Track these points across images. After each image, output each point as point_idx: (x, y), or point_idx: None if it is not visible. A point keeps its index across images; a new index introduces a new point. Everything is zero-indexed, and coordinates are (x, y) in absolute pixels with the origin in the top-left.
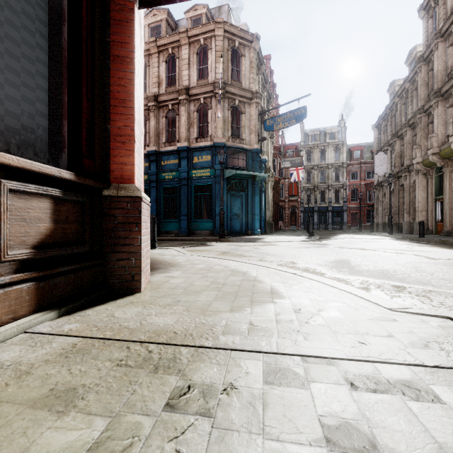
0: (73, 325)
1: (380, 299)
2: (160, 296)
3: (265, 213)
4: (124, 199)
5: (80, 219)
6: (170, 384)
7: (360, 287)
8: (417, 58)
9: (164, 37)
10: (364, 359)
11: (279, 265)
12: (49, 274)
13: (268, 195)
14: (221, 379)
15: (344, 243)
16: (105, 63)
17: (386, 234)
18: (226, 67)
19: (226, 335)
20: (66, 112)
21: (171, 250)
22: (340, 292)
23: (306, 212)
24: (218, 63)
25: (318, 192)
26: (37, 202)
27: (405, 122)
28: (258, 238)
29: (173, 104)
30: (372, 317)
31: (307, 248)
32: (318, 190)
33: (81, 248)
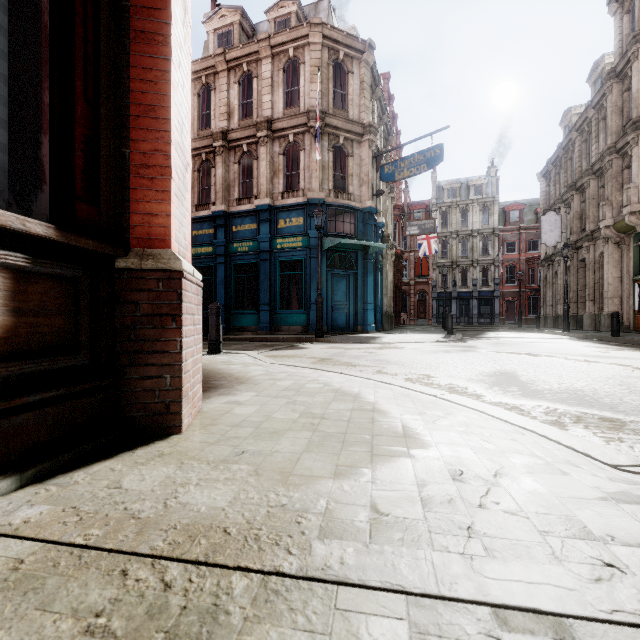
0: (36, 508)
1: (590, 446)
2: (212, 441)
3: (382, 301)
4: (153, 275)
5: (70, 309)
6: None
7: (547, 421)
8: (606, 73)
9: (236, 48)
10: (639, 621)
11: (408, 381)
12: (1, 408)
13: (386, 275)
14: None
15: (501, 345)
16: (120, 43)
17: (559, 332)
18: (325, 89)
19: (328, 541)
20: (46, 122)
21: (243, 356)
22: (519, 432)
23: (440, 300)
24: (314, 83)
25: (457, 270)
26: None
27: (587, 168)
28: (373, 338)
29: (250, 144)
30: (604, 493)
31: (447, 352)
32: (458, 268)
33: (70, 360)
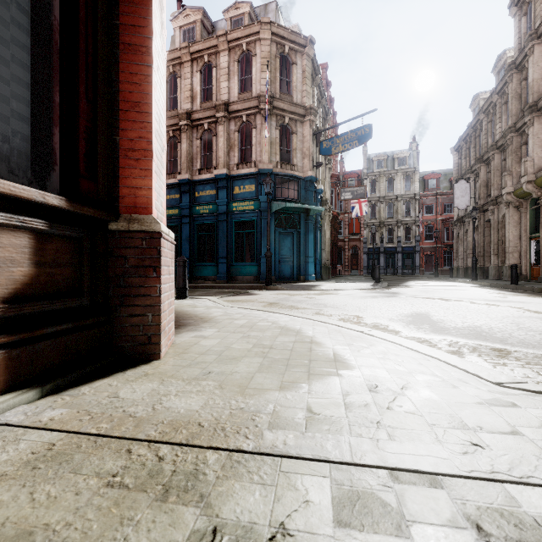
0: (57, 411)
1: (480, 369)
2: (185, 364)
3: (321, 255)
4: (138, 235)
5: (75, 262)
6: (185, 525)
7: (450, 351)
8: (507, 65)
9: (199, 42)
10: (488, 476)
11: (340, 320)
12: (27, 337)
13: (325, 233)
14: (266, 514)
15: (419, 292)
16: (112, 53)
17: (469, 280)
18: (273, 77)
19: (275, 431)
20: (57, 117)
21: (206, 301)
22: (425, 358)
23: (370, 254)
24: (264, 72)
25: (384, 229)
26: (8, 238)
27: (492, 144)
28: (313, 286)
29: (210, 123)
30: (481, 400)
31: (374, 297)
32: (385, 227)
33: (76, 301)
